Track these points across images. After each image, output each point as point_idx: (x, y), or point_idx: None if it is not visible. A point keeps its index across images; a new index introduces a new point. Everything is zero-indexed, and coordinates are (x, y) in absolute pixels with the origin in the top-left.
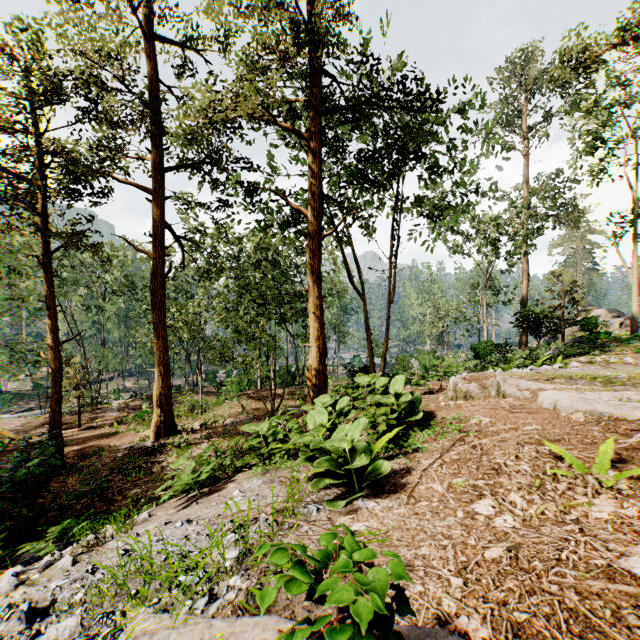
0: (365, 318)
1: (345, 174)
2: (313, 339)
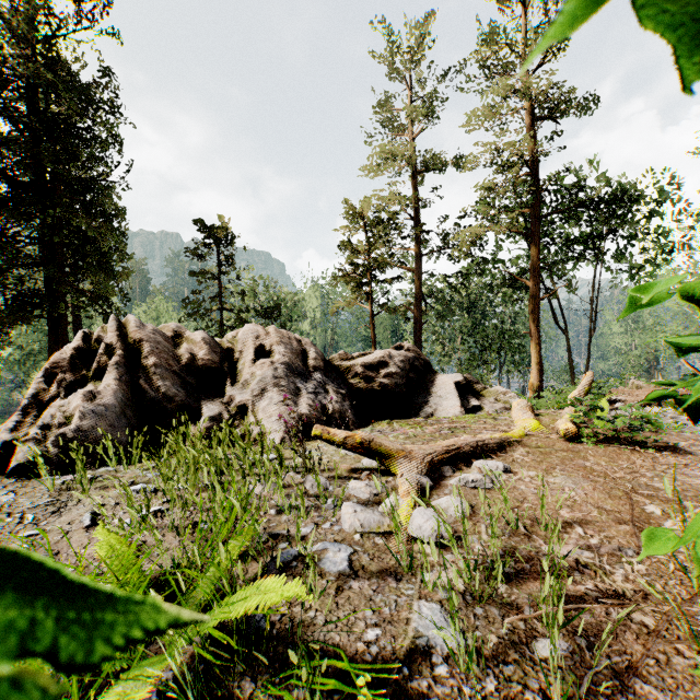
0: (567, 350)
1: (555, 252)
2: (534, 364)
